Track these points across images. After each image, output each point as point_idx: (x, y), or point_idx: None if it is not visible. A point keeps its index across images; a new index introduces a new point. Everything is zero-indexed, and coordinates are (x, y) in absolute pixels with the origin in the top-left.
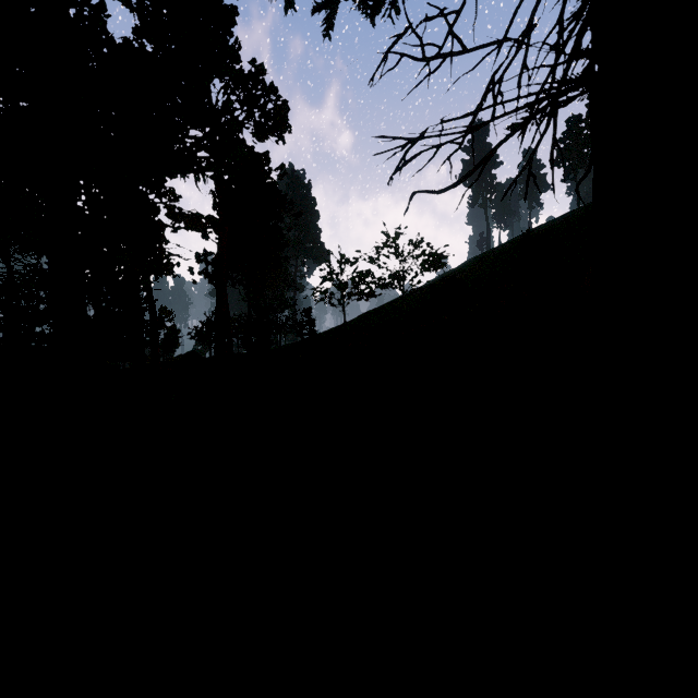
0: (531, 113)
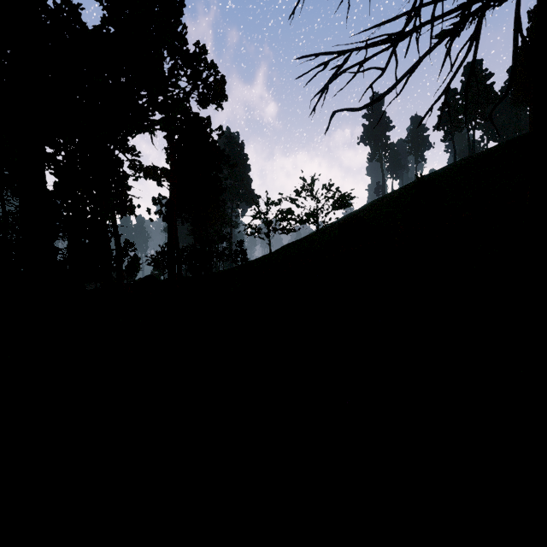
0: (462, 18)
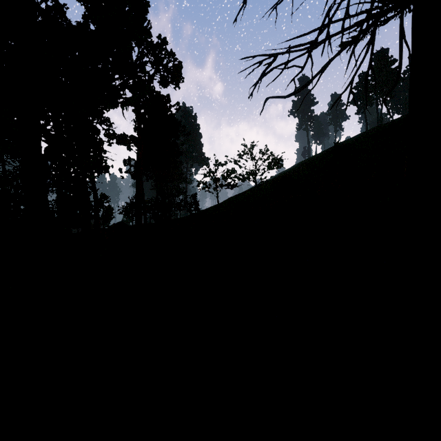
0: (359, 34)
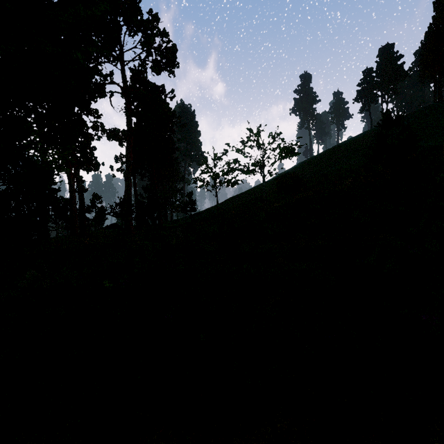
0: None
